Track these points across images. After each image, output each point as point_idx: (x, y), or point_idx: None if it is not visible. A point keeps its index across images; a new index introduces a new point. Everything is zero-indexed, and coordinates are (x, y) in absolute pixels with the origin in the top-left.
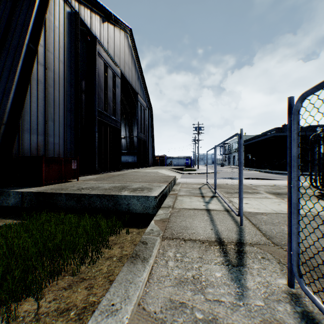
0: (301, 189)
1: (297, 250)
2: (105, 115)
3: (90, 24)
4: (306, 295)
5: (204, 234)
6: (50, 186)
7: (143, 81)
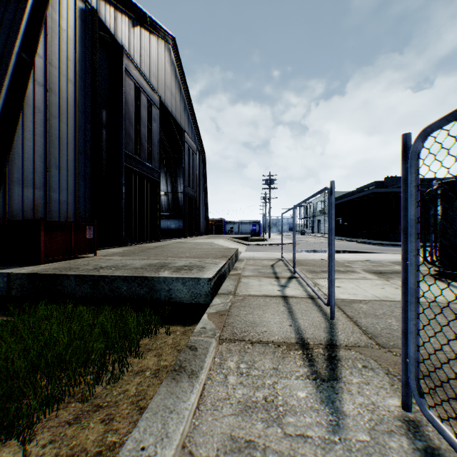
0: None
1: (417, 357)
2: (137, 160)
3: (115, 28)
4: (428, 423)
5: (280, 333)
6: (53, 264)
7: (191, 114)
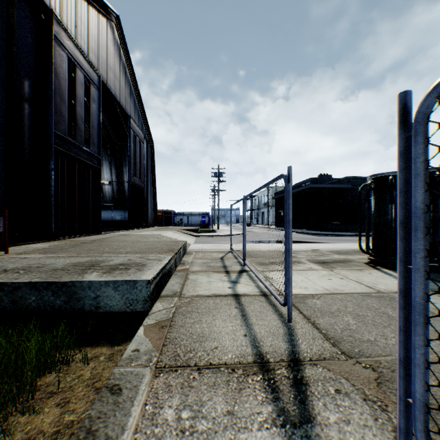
0: (347, 255)
1: (426, 398)
2: (71, 143)
3: None
4: None
5: (234, 348)
6: None
7: (138, 100)
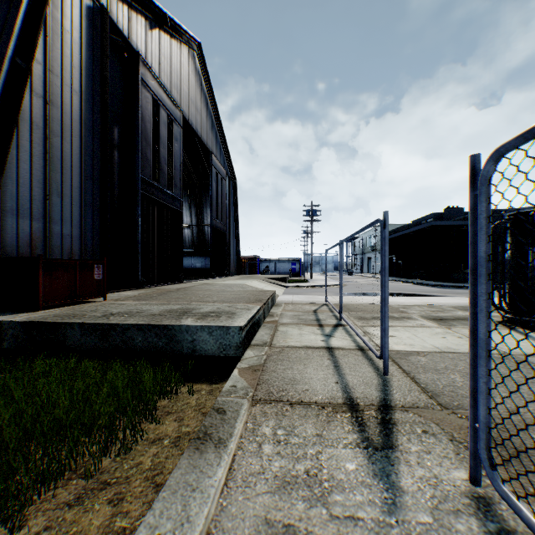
0: None
1: (488, 421)
2: (155, 187)
3: (129, 30)
4: (501, 500)
5: (325, 392)
6: (53, 310)
7: (220, 132)
